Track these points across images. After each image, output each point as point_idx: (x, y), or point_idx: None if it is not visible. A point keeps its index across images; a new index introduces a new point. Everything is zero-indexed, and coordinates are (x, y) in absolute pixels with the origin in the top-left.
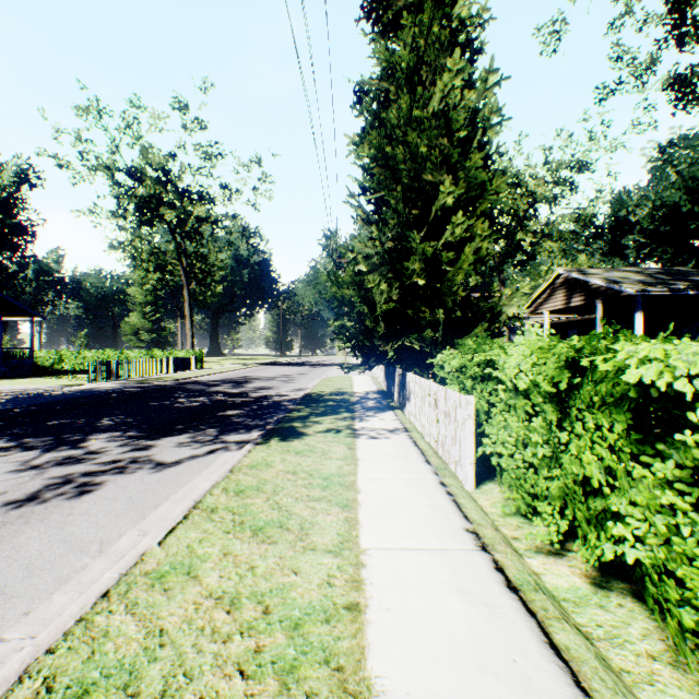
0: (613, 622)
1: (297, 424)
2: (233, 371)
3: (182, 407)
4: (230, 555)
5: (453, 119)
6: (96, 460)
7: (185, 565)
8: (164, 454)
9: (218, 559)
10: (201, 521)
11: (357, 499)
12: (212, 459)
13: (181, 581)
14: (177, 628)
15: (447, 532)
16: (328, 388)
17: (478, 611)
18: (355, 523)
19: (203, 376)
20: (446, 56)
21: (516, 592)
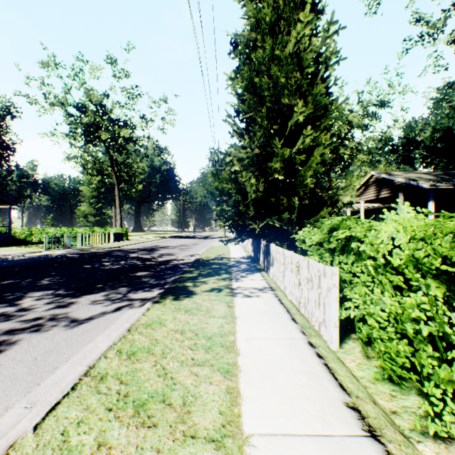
0: None
1: (188, 284)
2: (148, 242)
3: (106, 269)
4: (105, 447)
5: (304, 58)
6: (22, 317)
7: None
8: (79, 311)
9: (90, 454)
10: (87, 393)
11: (237, 363)
12: (117, 316)
13: None
14: None
15: (328, 408)
16: (212, 254)
17: None
18: (236, 396)
19: (127, 245)
20: (298, 13)
21: None
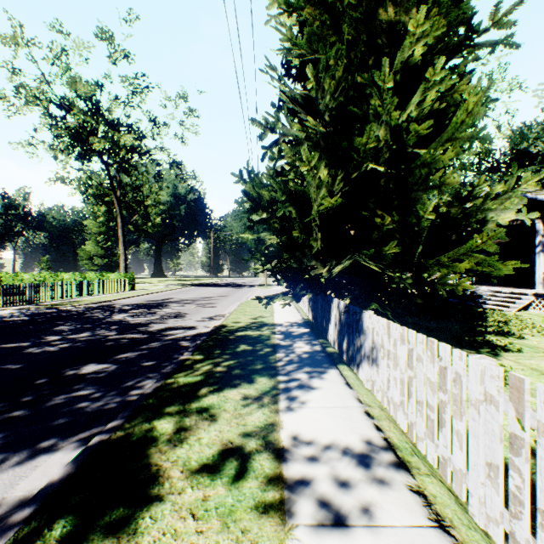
0: None
1: (163, 423)
2: (159, 293)
3: (29, 356)
4: None
5: None
6: None
7: None
8: None
9: None
10: None
11: None
12: None
13: None
14: None
15: None
16: (244, 316)
17: None
18: None
19: (125, 298)
20: None
21: None
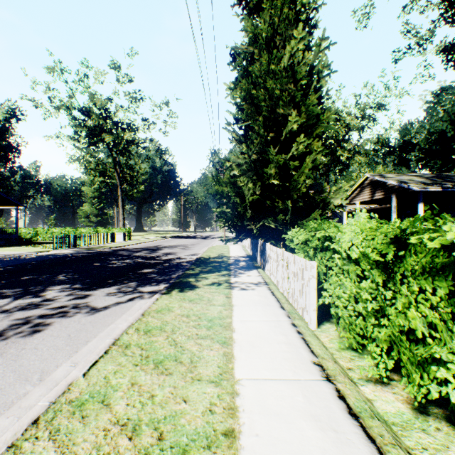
0: (435, 445)
1: (191, 279)
2: (150, 242)
3: (114, 267)
4: (136, 385)
5: (297, 71)
6: (49, 306)
7: (101, 394)
8: (97, 301)
9: (127, 389)
10: (117, 355)
11: (232, 337)
12: (131, 305)
13: (96, 409)
14: (87, 454)
15: (299, 365)
16: (213, 253)
17: (329, 437)
18: (231, 357)
19: (130, 245)
20: (292, 29)
21: (356, 419)
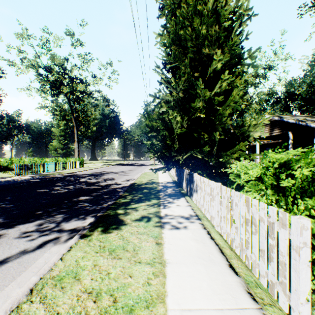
0: None
1: (120, 211)
2: (98, 169)
3: (54, 194)
4: None
5: (221, 14)
6: None
7: None
8: None
9: None
10: None
11: None
12: (35, 257)
13: None
14: None
15: None
16: (144, 179)
17: None
18: None
19: (81, 171)
20: None
21: None
